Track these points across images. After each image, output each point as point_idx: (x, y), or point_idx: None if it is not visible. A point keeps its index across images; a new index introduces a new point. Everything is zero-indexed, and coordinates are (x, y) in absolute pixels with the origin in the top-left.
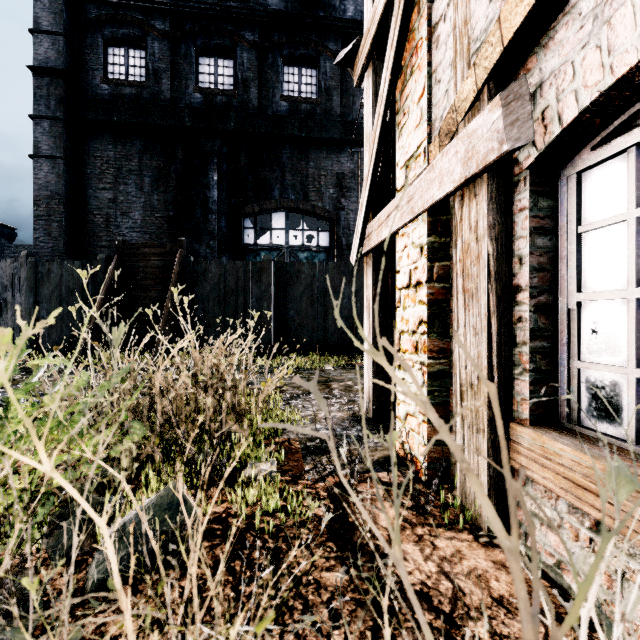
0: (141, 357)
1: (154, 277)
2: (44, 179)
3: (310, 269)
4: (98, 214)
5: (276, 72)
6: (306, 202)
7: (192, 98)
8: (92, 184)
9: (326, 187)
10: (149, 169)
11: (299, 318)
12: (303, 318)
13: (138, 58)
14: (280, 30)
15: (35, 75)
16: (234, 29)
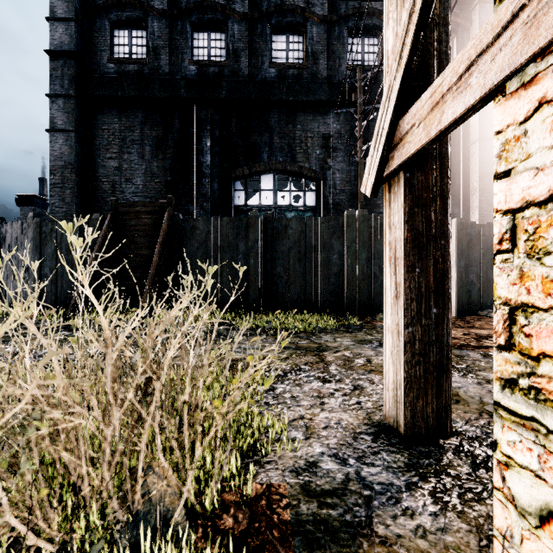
0: (131, 313)
1: (145, 235)
2: (59, 151)
3: (298, 224)
4: (105, 181)
5: (265, 41)
6: (293, 163)
7: (187, 71)
8: (100, 154)
9: (313, 148)
10: (149, 138)
11: (286, 275)
12: (291, 275)
13: (140, 38)
14: (268, 0)
15: (51, 58)
16: (225, 3)
